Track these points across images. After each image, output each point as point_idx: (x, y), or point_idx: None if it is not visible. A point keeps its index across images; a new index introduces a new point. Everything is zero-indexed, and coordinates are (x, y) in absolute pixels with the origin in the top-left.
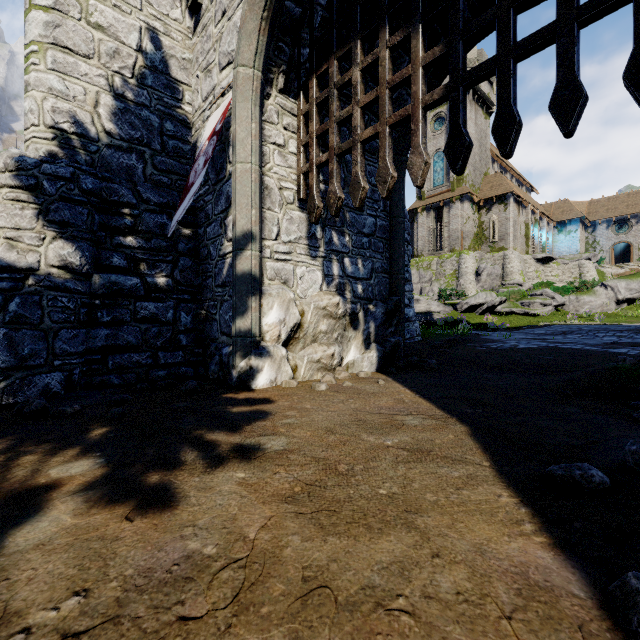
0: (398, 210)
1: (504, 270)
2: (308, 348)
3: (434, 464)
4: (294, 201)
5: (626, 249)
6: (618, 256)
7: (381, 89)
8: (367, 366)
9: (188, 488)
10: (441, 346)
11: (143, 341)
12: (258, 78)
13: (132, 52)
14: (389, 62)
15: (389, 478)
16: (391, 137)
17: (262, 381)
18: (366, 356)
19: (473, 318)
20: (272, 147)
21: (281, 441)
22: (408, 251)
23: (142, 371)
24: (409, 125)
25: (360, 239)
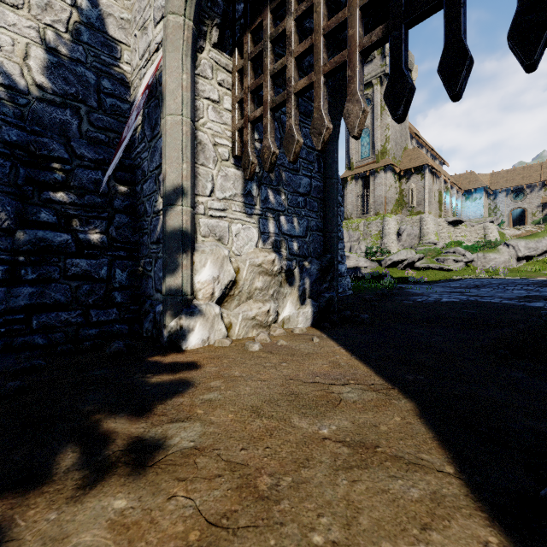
0: (332, 171)
1: (421, 231)
2: (243, 305)
3: (384, 472)
4: (229, 158)
5: (521, 214)
6: (515, 220)
7: (316, 36)
8: (302, 321)
9: (30, 539)
10: (371, 300)
11: (73, 299)
12: (189, 27)
13: (66, 6)
14: (324, 8)
15: (326, 504)
16: (326, 87)
17: (193, 341)
18: (301, 311)
19: (396, 272)
20: (206, 102)
21: (194, 431)
22: (340, 212)
23: (71, 330)
24: (342, 90)
25: (296, 198)
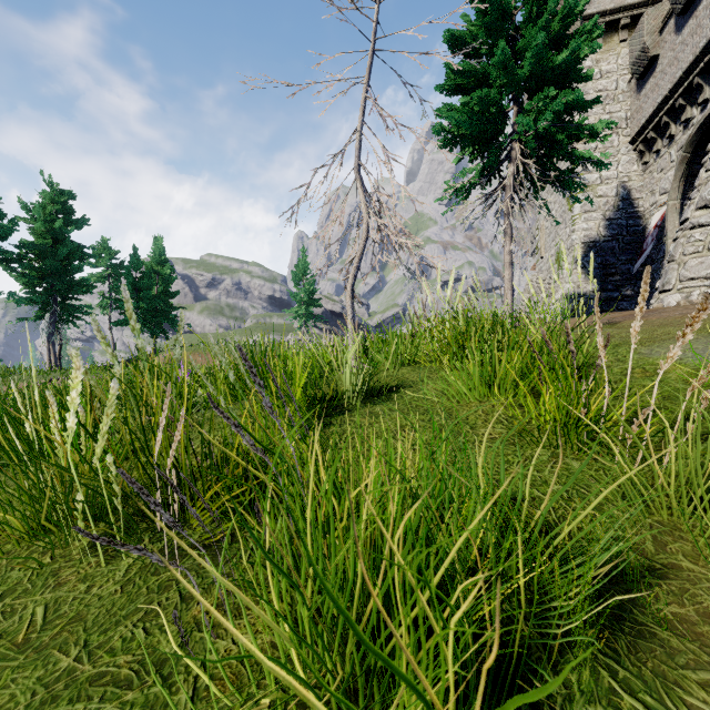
0: None
1: None
2: None
3: None
4: None
5: None
6: None
7: None
8: None
9: None
10: None
11: None
12: (679, 203)
13: (613, 198)
14: None
15: None
16: None
17: None
18: None
19: None
20: None
21: None
22: None
23: None
24: None
25: None
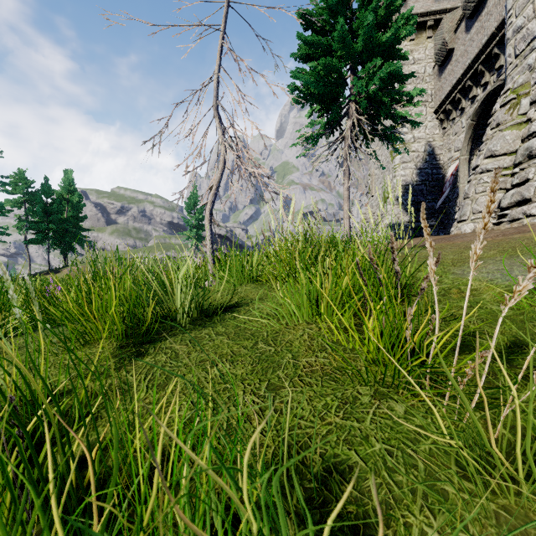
0: None
1: None
2: None
3: None
4: None
5: None
6: None
7: None
8: None
9: None
10: None
11: None
12: (467, 158)
13: (422, 153)
14: None
15: None
16: None
17: None
18: None
19: None
20: None
21: None
22: None
23: None
24: None
25: None
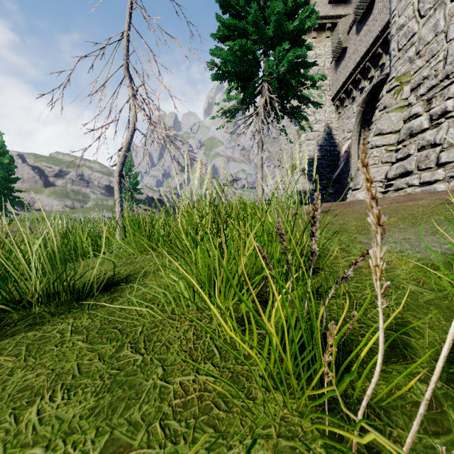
0: None
1: None
2: None
3: None
4: None
5: None
6: None
7: None
8: None
9: None
10: None
11: None
12: (357, 138)
13: (322, 133)
14: None
15: None
16: None
17: None
18: None
19: None
20: None
21: None
22: None
23: None
24: None
25: None
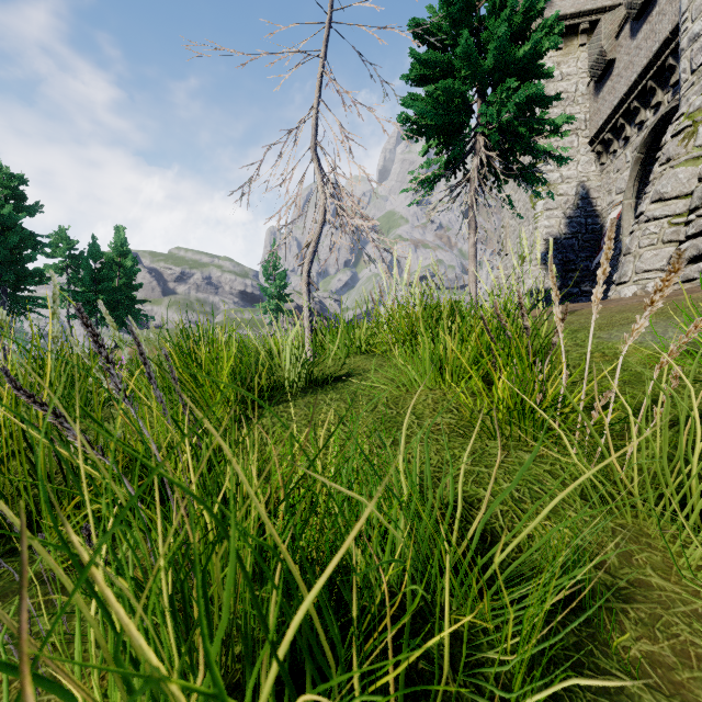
0: None
1: None
2: None
3: None
4: None
5: None
6: None
7: None
8: None
9: None
10: None
11: None
12: (633, 202)
13: (573, 197)
14: None
15: None
16: None
17: None
18: None
19: None
20: None
21: None
22: None
23: None
24: None
25: None
